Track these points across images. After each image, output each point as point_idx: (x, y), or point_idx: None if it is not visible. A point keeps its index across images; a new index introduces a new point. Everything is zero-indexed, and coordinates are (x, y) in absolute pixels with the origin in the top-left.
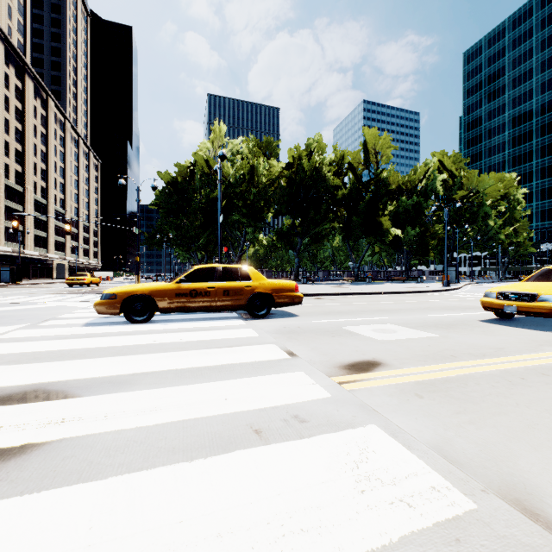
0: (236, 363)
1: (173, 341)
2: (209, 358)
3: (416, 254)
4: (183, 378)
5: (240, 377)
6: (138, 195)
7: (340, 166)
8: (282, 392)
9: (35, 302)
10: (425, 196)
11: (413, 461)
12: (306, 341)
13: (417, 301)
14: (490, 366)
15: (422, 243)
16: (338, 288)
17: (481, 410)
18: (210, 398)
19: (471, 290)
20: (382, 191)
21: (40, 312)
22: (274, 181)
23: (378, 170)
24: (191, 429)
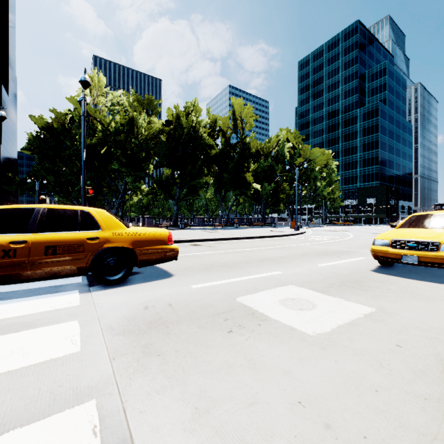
0: None
1: None
2: None
3: (270, 204)
4: None
5: None
6: None
7: (213, 129)
8: None
9: None
10: (277, 160)
11: None
12: (181, 361)
13: (288, 245)
14: None
15: (275, 196)
16: (213, 233)
17: None
18: None
19: (315, 233)
20: (246, 153)
21: None
22: (155, 135)
23: (243, 135)
24: None
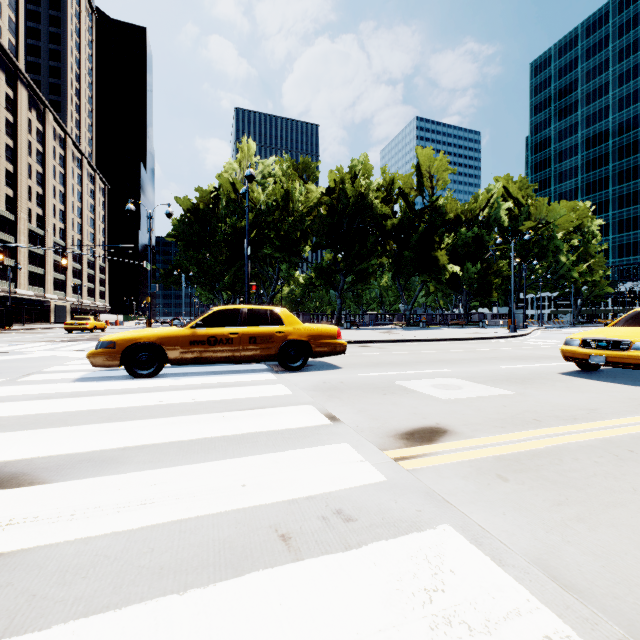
0: (262, 431)
1: (184, 402)
2: (226, 424)
3: (477, 294)
4: (189, 453)
5: (265, 451)
6: (150, 223)
7: (389, 192)
8: (320, 474)
9: (22, 351)
10: (488, 227)
11: (511, 588)
12: (351, 400)
13: (482, 349)
14: (586, 434)
15: (484, 282)
16: (387, 334)
17: (589, 499)
18: (223, 483)
19: (542, 336)
20: (438, 222)
21: (25, 364)
22: (313, 209)
23: (433, 196)
24: (190, 534)
